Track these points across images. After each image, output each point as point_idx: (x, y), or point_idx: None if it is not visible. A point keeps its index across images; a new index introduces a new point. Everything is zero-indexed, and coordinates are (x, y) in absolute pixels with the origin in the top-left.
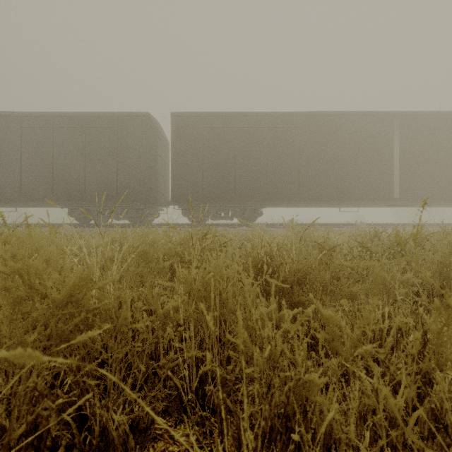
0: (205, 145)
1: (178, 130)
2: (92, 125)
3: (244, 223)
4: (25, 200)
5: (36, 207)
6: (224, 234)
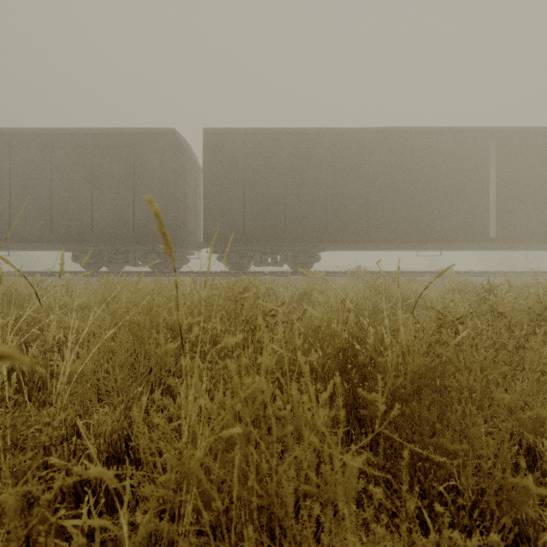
0: (247, 170)
1: (212, 151)
2: (102, 145)
3: (297, 271)
4: (16, 241)
5: (32, 250)
6: (272, 287)
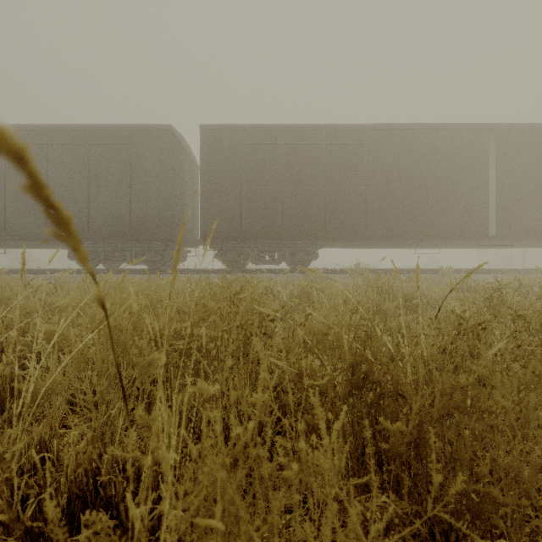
0: (245, 167)
1: (209, 148)
2: (98, 141)
3: (295, 268)
4: (11, 238)
5: (29, 247)
6: (270, 286)
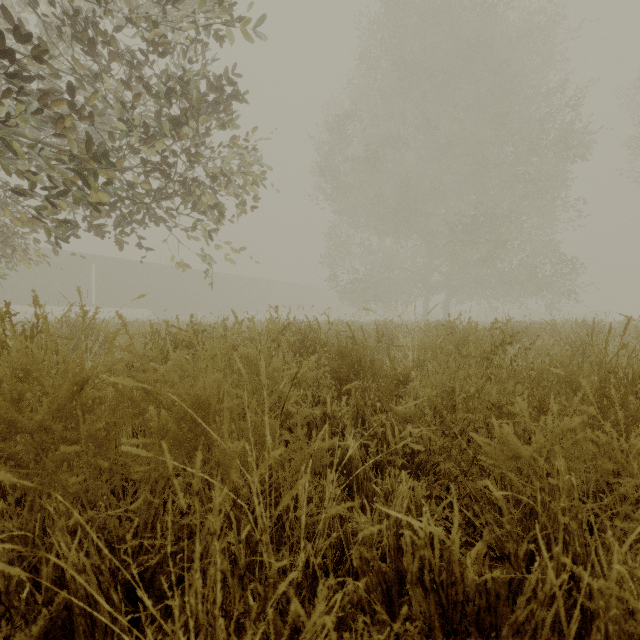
0: None
1: None
2: None
3: None
4: None
5: None
6: None
